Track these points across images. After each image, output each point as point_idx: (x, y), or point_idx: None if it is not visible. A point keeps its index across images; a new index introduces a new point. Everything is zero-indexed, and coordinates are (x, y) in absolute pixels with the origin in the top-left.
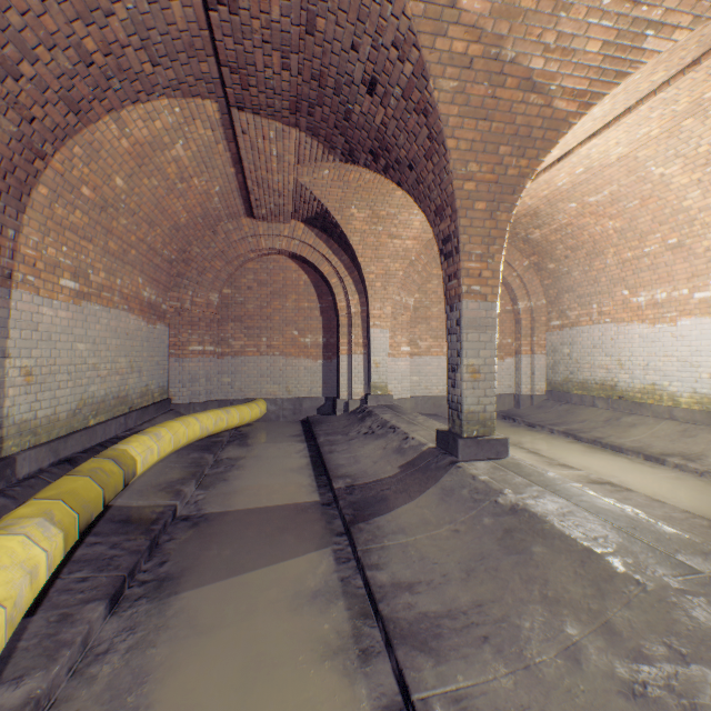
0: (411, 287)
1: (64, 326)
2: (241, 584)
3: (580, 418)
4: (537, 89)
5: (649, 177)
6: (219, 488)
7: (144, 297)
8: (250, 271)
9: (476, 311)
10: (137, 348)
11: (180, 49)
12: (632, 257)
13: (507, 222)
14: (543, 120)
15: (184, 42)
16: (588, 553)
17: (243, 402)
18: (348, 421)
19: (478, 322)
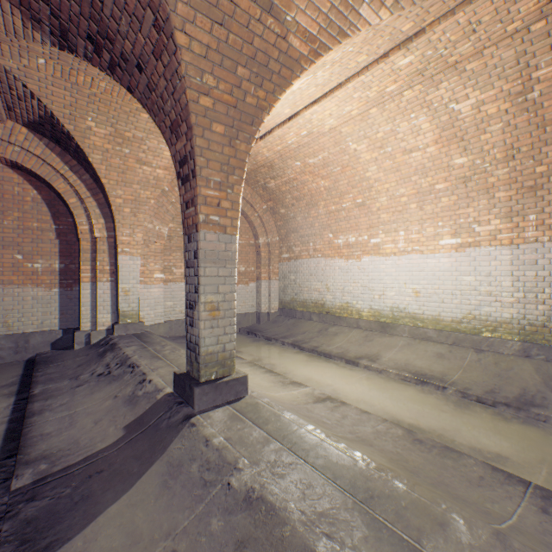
0: (165, 216)
1: None
2: None
3: (302, 330)
4: (274, 12)
5: (348, 150)
6: None
7: None
8: None
9: (215, 243)
10: None
11: None
12: (335, 209)
13: (246, 153)
14: (280, 53)
15: None
16: None
17: None
18: (86, 357)
19: (217, 255)
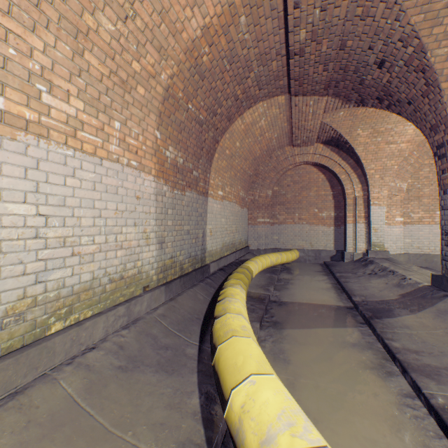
0: (404, 175)
1: (219, 211)
2: (312, 332)
3: None
4: None
5: None
6: (284, 291)
7: (240, 195)
8: (288, 176)
9: None
10: (237, 220)
11: (271, 79)
12: None
13: None
14: None
15: (274, 76)
16: None
17: (284, 250)
18: (354, 266)
19: None
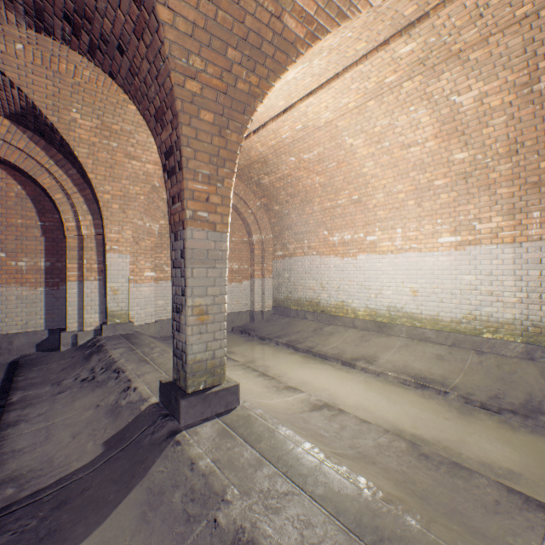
0: (156, 213)
1: None
2: None
3: (297, 329)
4: None
5: (344, 145)
6: None
7: None
8: None
9: (203, 242)
10: None
11: None
12: (331, 206)
13: (238, 144)
14: (274, 34)
15: None
16: None
17: None
18: (71, 360)
19: (206, 255)
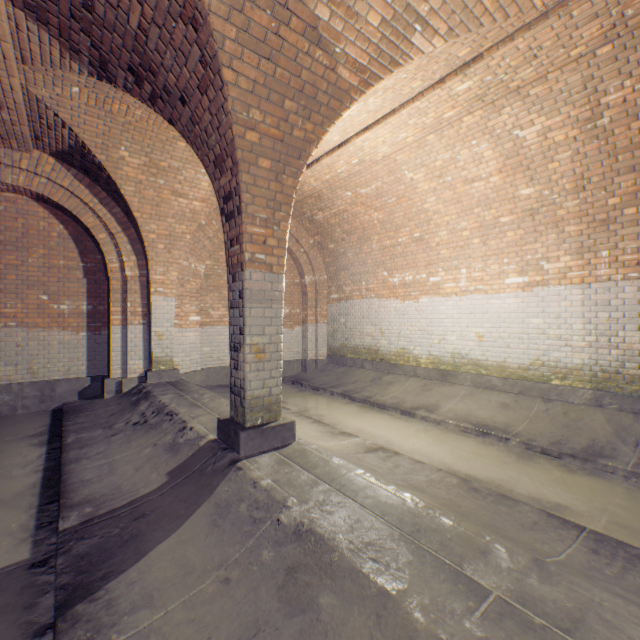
0: (202, 252)
1: None
2: None
3: (354, 379)
4: (323, 45)
5: (403, 179)
6: None
7: None
8: None
9: (261, 283)
10: None
11: None
12: (390, 245)
13: (293, 188)
14: (329, 85)
15: None
16: (384, 599)
17: None
18: (118, 407)
19: (263, 295)
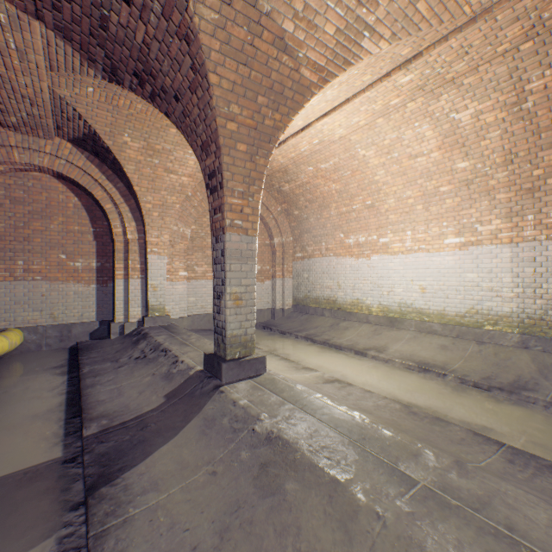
0: (188, 219)
1: None
2: None
3: (315, 325)
4: (288, 51)
5: (357, 156)
6: None
7: None
8: None
9: (238, 243)
10: None
11: None
12: (346, 211)
13: (265, 167)
14: (293, 83)
15: None
16: (335, 485)
17: None
18: (122, 345)
19: (240, 254)
